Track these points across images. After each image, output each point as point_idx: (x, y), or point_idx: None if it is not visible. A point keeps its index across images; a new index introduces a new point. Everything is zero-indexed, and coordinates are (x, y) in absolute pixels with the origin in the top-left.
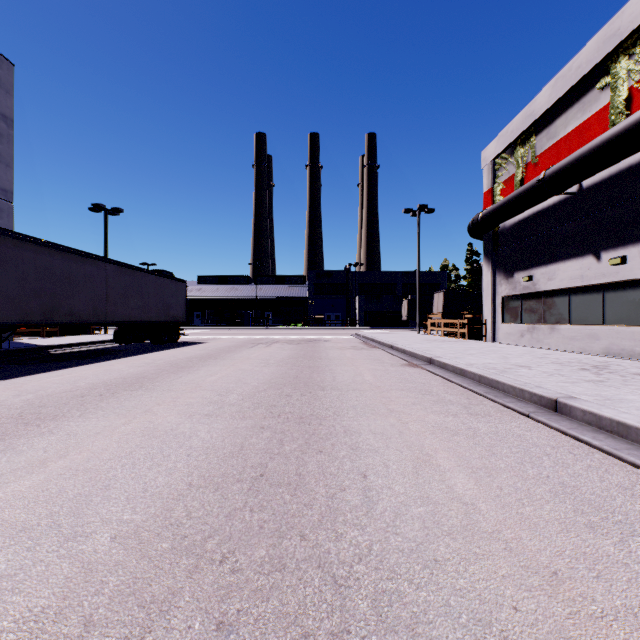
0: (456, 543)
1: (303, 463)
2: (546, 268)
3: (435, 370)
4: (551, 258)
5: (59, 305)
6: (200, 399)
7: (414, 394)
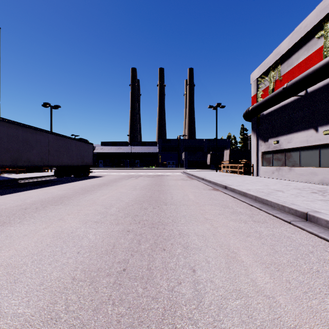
0: None
1: (152, 259)
2: (286, 136)
3: (228, 192)
4: (289, 131)
5: (21, 156)
6: (94, 211)
7: (219, 207)
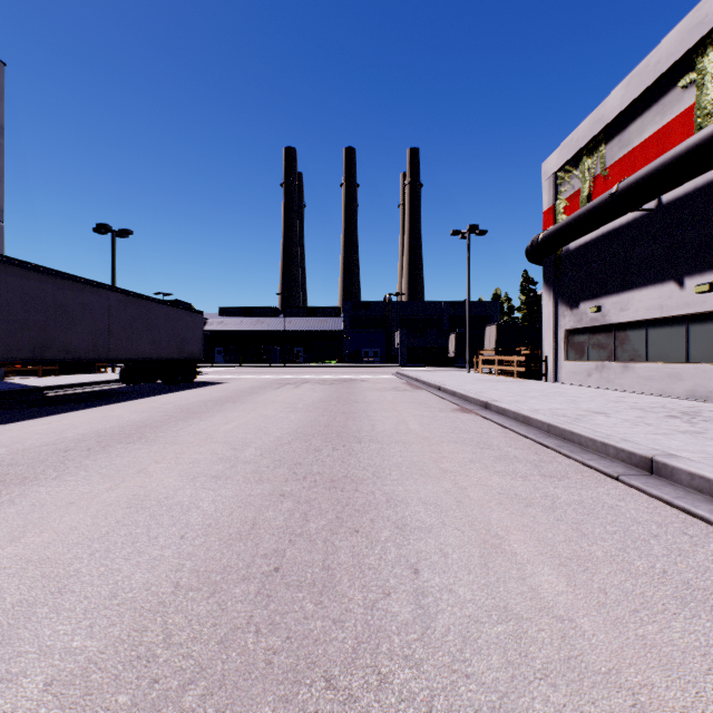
0: (558, 695)
1: (333, 550)
2: (618, 297)
3: (493, 417)
4: (624, 285)
5: (52, 340)
6: (209, 455)
7: (471, 448)
